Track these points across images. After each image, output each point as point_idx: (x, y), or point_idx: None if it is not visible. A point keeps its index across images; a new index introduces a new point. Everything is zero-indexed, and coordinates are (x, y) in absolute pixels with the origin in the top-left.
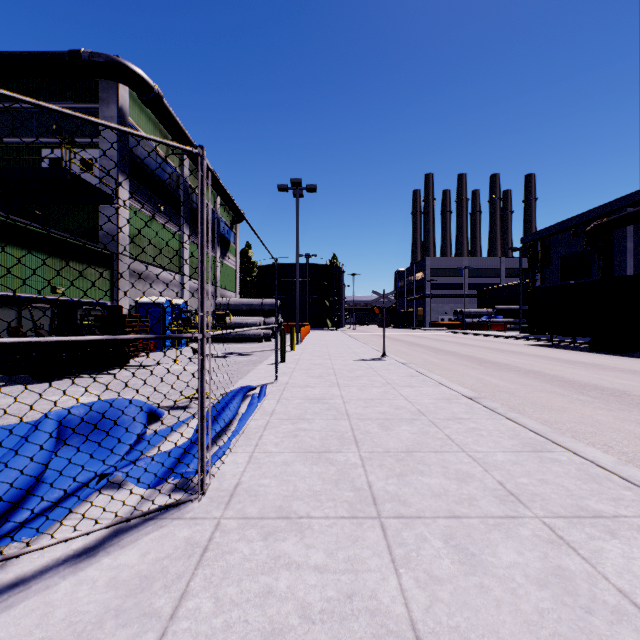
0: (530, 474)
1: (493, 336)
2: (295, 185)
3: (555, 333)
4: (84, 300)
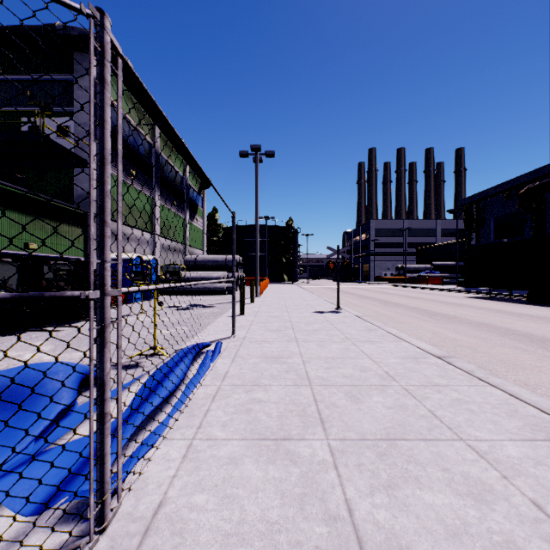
0: None
1: (433, 289)
2: (255, 151)
3: (493, 286)
4: (58, 256)
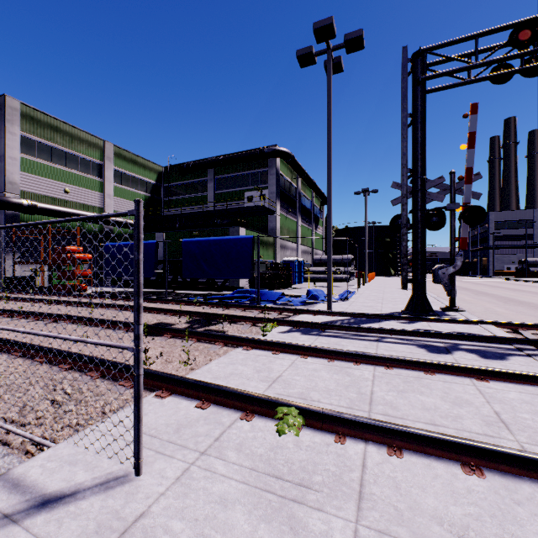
0: None
1: None
2: (364, 191)
3: None
4: (267, 260)
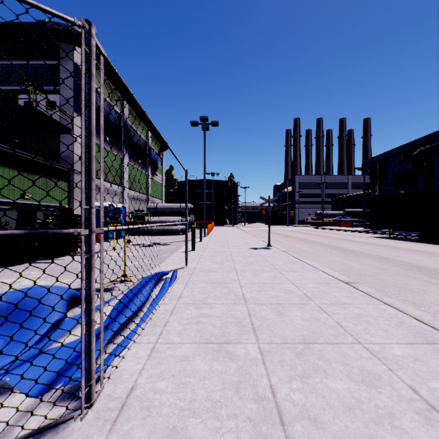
0: (438, 375)
1: (344, 230)
2: (203, 121)
3: (392, 228)
4: (47, 204)
